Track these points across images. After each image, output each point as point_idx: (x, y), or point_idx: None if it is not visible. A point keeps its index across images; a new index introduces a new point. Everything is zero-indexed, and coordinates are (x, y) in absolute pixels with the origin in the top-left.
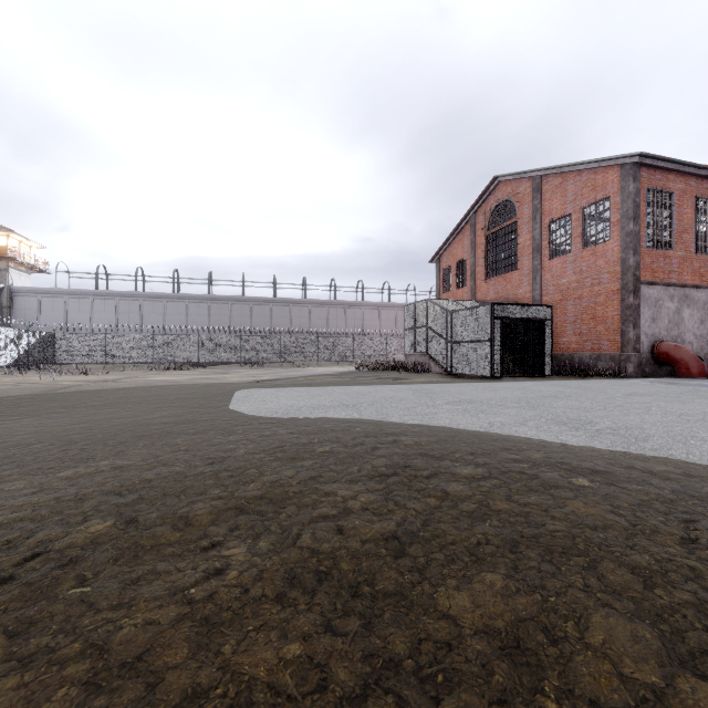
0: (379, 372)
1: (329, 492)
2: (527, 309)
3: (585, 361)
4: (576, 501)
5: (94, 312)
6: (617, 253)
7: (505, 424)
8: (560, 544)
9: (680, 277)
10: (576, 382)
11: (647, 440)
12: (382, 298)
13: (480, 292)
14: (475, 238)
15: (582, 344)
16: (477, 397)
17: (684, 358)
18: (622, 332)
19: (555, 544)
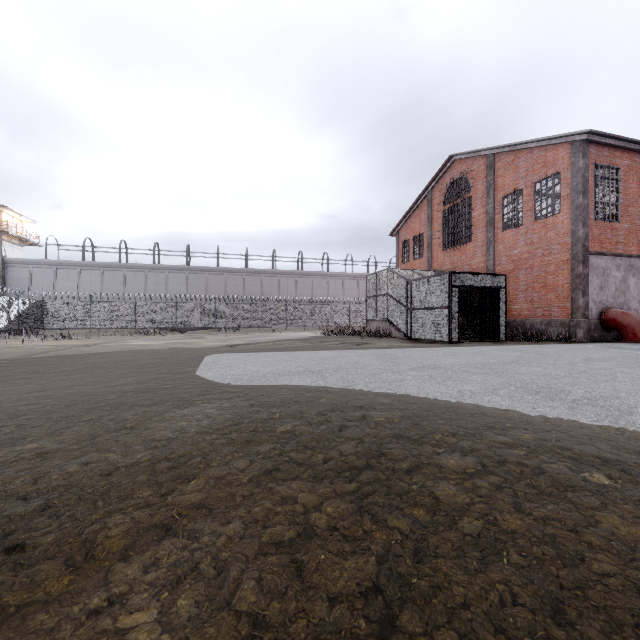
0: (343, 337)
1: (286, 497)
2: (482, 277)
3: (536, 326)
4: (609, 514)
5: (81, 281)
6: (567, 225)
7: (475, 393)
8: (624, 606)
9: (626, 247)
10: (531, 347)
11: (632, 413)
12: (345, 268)
13: (437, 263)
14: (431, 213)
15: (533, 311)
16: (440, 363)
17: (631, 324)
18: (572, 299)
19: (617, 606)
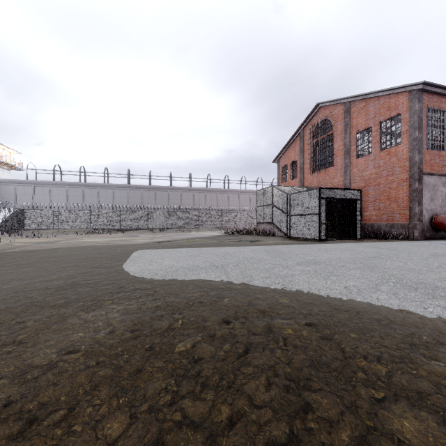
0: (240, 235)
1: None
2: (343, 192)
3: (382, 228)
4: None
5: (52, 195)
6: (406, 153)
7: (360, 289)
8: None
9: None
10: (382, 243)
11: None
12: (240, 186)
13: (307, 182)
14: (303, 145)
15: (380, 216)
16: (318, 258)
17: None
18: (410, 208)
19: None
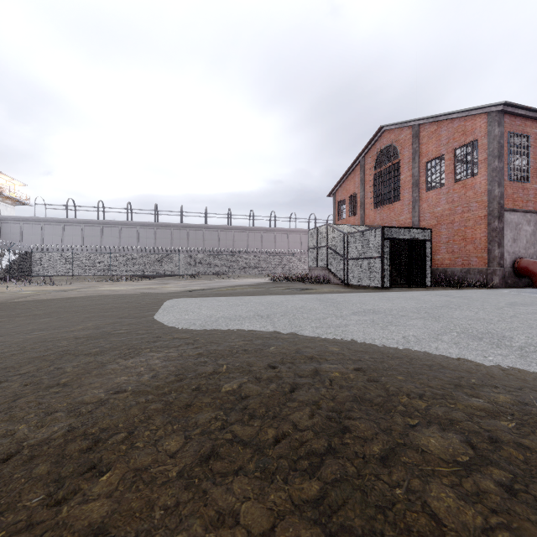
0: (288, 283)
1: (224, 512)
2: (410, 231)
3: (457, 274)
4: None
5: (65, 236)
6: (484, 186)
7: (420, 339)
8: None
9: (536, 205)
10: (455, 292)
11: None
12: (289, 225)
13: (369, 219)
14: (364, 176)
15: (454, 260)
16: (378, 307)
17: None
18: (488, 250)
19: None
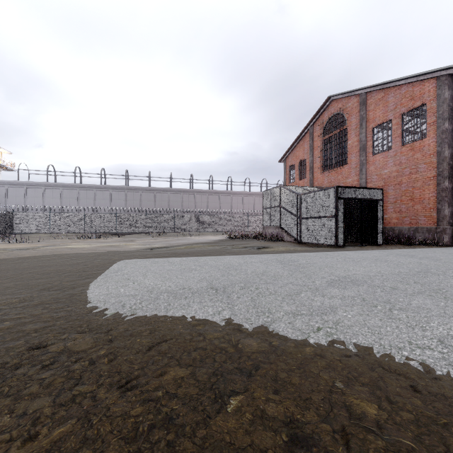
0: (244, 240)
1: None
2: (363, 191)
3: (404, 232)
4: None
5: (45, 197)
6: (433, 148)
7: None
8: None
9: None
10: (413, 251)
11: None
12: (244, 188)
13: (317, 182)
14: (313, 143)
15: (401, 219)
16: (352, 273)
17: None
18: (438, 210)
19: None
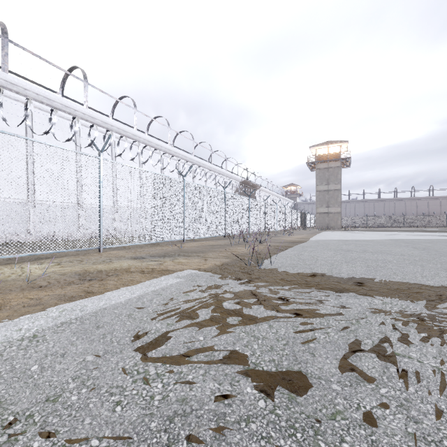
0: None
1: None
2: None
3: None
4: None
5: None
6: None
7: None
8: None
9: None
10: None
11: None
12: None
13: None
14: None
15: None
16: None
17: None
18: None
19: None
